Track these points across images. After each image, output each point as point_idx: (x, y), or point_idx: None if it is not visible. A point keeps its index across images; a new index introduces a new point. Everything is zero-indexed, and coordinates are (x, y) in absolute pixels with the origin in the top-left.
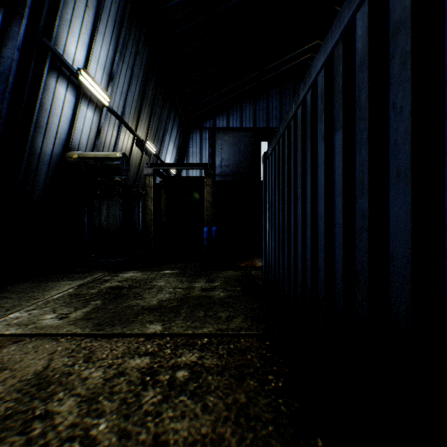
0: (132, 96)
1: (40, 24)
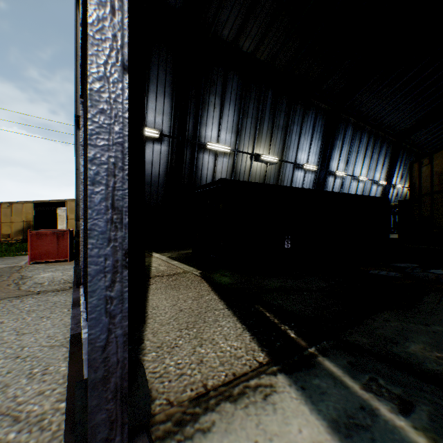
0: (407, 176)
1: (391, 184)
